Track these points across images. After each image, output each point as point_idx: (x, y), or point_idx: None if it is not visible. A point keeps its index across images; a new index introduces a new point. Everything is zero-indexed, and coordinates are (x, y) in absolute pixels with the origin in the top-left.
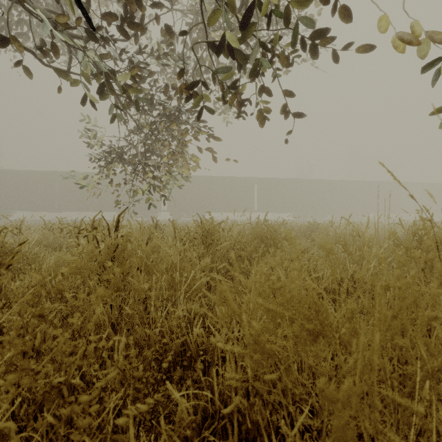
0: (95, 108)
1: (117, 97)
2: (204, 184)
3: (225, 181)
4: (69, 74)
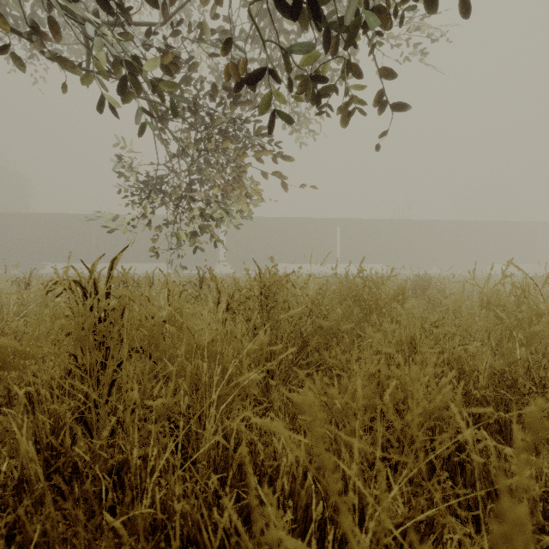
0: (117, 117)
1: (152, 106)
2: (272, 228)
3: (299, 224)
4: (77, 67)
